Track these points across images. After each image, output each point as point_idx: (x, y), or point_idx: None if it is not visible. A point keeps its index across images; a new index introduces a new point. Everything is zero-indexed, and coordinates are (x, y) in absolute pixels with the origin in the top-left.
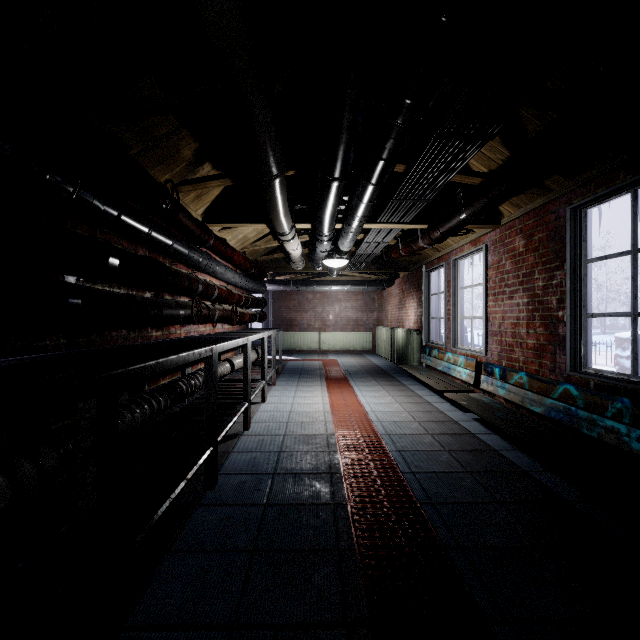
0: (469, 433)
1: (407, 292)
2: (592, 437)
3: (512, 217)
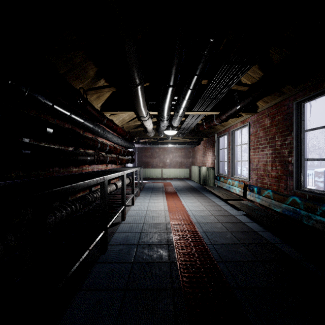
0: (241, 222)
1: (207, 148)
2: (307, 225)
3: (263, 108)
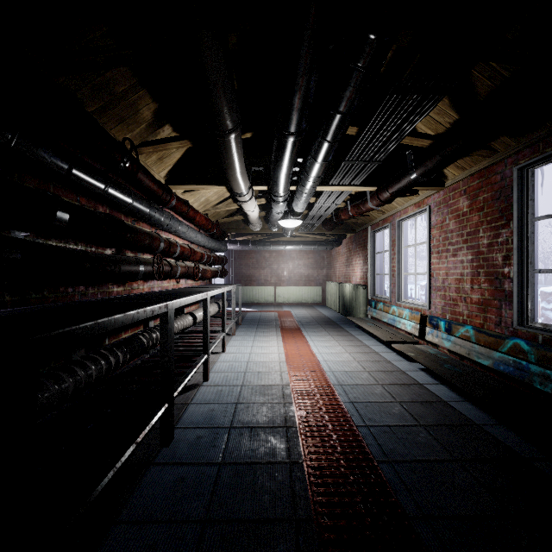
0: (417, 383)
1: (354, 251)
2: (540, 390)
3: (456, 179)
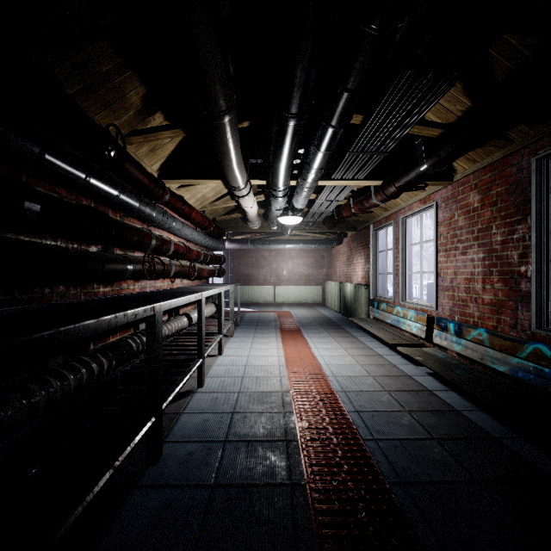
0: (426, 390)
1: (355, 250)
2: None
3: (466, 173)
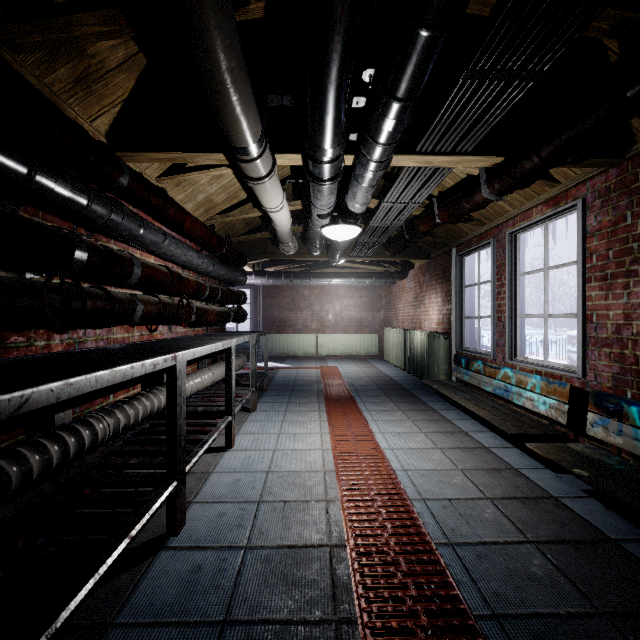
0: (606, 539)
1: (427, 285)
2: None
3: None
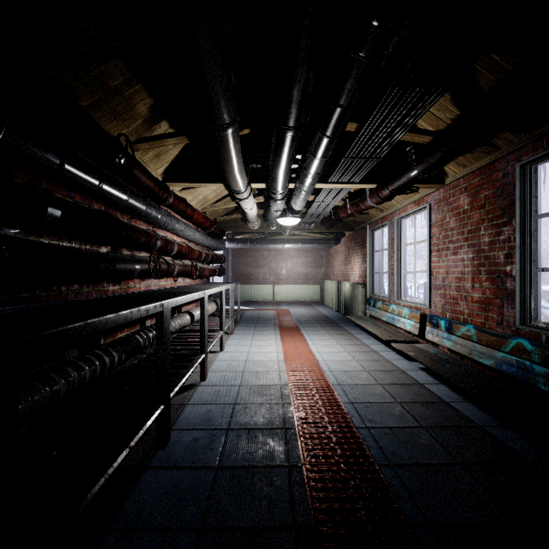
0: (417, 383)
1: (352, 249)
2: (544, 390)
3: (457, 176)
